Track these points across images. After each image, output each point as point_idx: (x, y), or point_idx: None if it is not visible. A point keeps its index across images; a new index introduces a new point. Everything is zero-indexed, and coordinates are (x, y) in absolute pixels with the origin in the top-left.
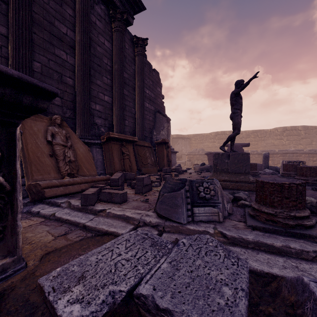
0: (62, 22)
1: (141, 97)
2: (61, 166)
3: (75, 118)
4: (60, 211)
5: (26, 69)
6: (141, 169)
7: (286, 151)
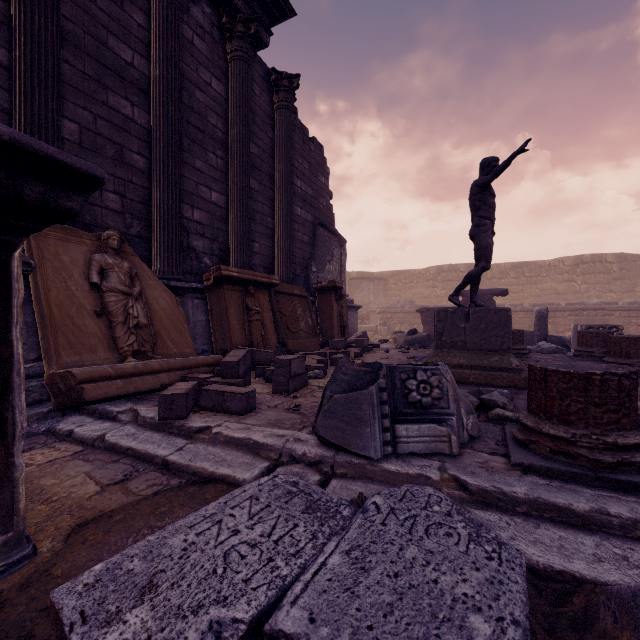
0: (123, 38)
1: (287, 194)
2: (120, 336)
3: (150, 236)
4: (115, 430)
5: (46, 134)
6: (287, 342)
7: (581, 305)
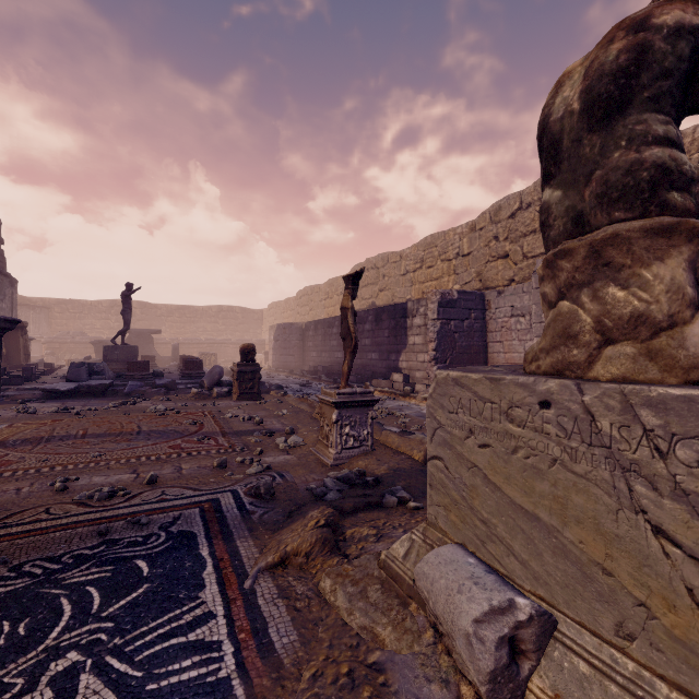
0: None
1: None
2: None
3: None
4: None
5: None
6: None
7: (214, 340)
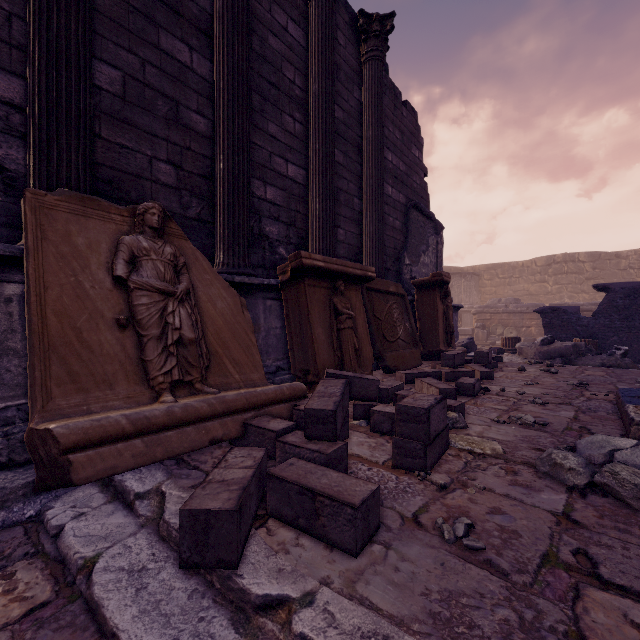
0: None
1: (378, 167)
2: (151, 359)
3: (213, 220)
4: (118, 545)
5: (68, 71)
6: (384, 356)
7: None
